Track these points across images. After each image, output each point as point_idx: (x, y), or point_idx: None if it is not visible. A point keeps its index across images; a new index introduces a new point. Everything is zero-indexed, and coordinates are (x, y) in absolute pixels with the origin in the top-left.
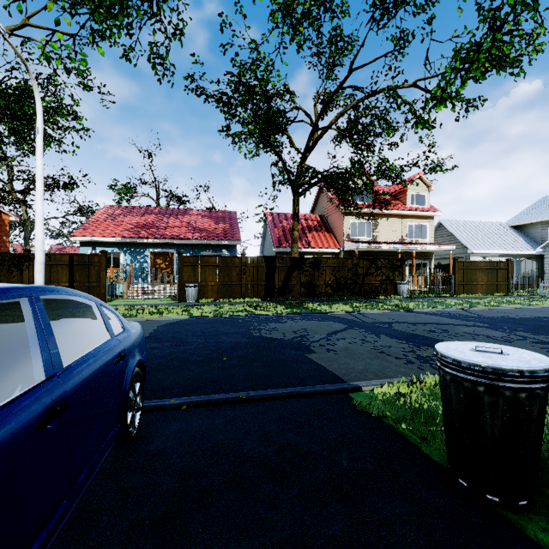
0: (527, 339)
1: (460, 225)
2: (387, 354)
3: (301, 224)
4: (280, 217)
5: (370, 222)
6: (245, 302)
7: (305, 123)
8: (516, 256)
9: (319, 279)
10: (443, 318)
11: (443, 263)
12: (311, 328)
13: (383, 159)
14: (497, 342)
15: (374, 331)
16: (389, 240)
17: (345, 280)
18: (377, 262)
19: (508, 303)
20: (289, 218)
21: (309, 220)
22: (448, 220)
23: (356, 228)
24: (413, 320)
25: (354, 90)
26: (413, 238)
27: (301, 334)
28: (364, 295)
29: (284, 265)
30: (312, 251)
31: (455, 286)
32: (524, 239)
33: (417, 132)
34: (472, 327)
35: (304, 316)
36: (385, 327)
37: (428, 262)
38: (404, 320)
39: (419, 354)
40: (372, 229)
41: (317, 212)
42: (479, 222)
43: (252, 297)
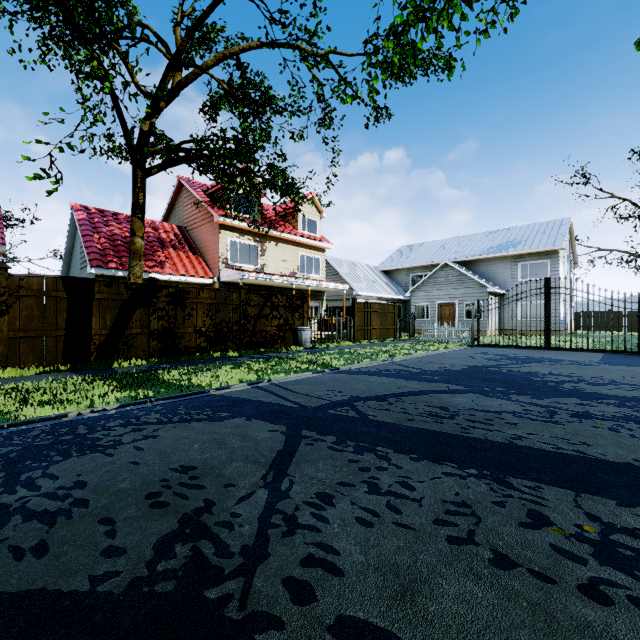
0: (553, 410)
1: (344, 264)
2: (536, 574)
3: (147, 234)
4: (106, 217)
5: (255, 245)
6: (3, 380)
7: (158, 49)
8: (389, 300)
9: (185, 324)
10: (398, 380)
11: (329, 306)
12: (206, 462)
13: (279, 155)
14: (552, 428)
15: (356, 438)
16: (278, 272)
17: (228, 326)
18: (274, 300)
19: (412, 349)
20: (124, 221)
21: (161, 230)
22: (333, 258)
23: (237, 251)
24: (370, 390)
25: (240, 38)
26: (305, 273)
27: (184, 514)
28: (256, 348)
29: (113, 297)
30: (168, 280)
31: (355, 331)
32: (393, 284)
33: (319, 132)
34: (458, 394)
35: (169, 409)
36: (356, 417)
37: (320, 304)
38: (358, 392)
39: (577, 531)
40: (259, 255)
41: (174, 222)
42: (358, 263)
43: (29, 365)
